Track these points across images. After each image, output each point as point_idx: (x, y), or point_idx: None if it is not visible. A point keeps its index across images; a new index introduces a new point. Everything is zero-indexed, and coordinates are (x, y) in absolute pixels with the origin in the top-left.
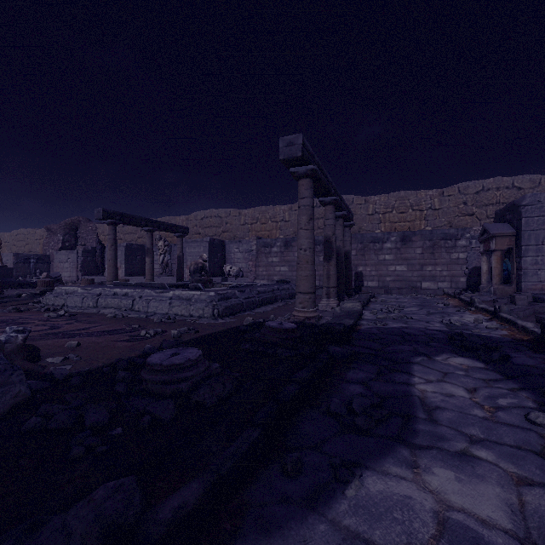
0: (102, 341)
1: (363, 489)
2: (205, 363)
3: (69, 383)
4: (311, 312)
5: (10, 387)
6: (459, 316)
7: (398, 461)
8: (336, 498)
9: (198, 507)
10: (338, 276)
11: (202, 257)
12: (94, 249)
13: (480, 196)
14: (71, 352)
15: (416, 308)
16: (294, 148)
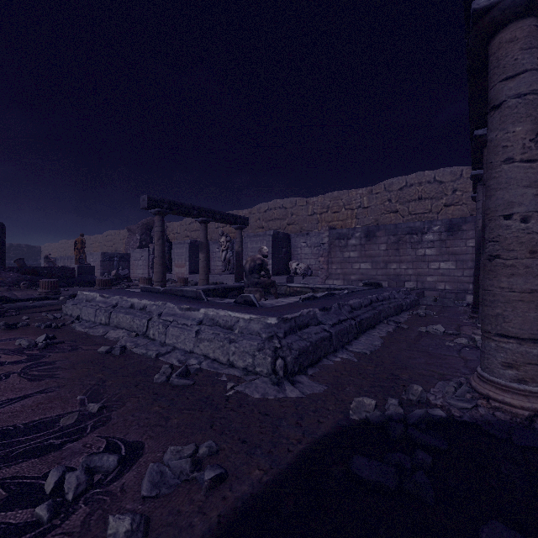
0: None
1: None
2: None
3: None
4: None
5: None
6: None
7: None
8: None
9: None
10: None
11: (261, 251)
12: None
13: None
14: None
15: None
16: None
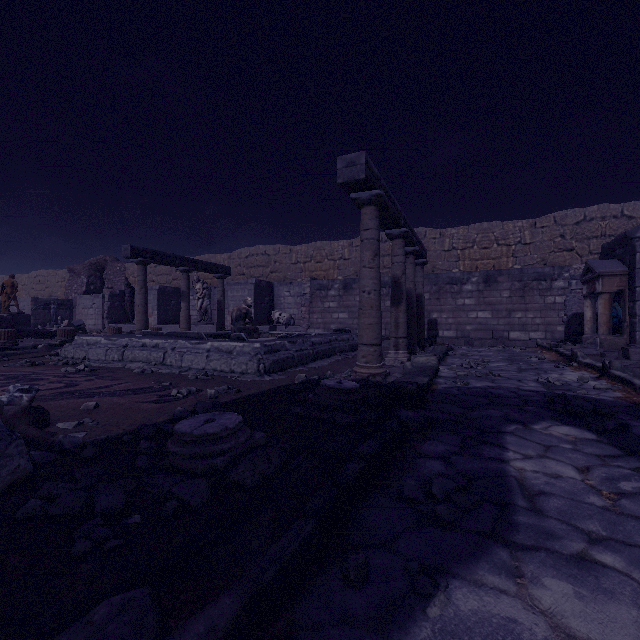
0: (125, 403)
1: (450, 606)
2: (246, 432)
3: (81, 455)
4: (376, 367)
5: (7, 460)
6: (558, 373)
7: (494, 567)
8: (415, 619)
9: (231, 633)
10: (408, 324)
11: (246, 302)
12: (122, 292)
13: (581, 227)
14: (87, 415)
15: (504, 363)
16: (355, 169)
